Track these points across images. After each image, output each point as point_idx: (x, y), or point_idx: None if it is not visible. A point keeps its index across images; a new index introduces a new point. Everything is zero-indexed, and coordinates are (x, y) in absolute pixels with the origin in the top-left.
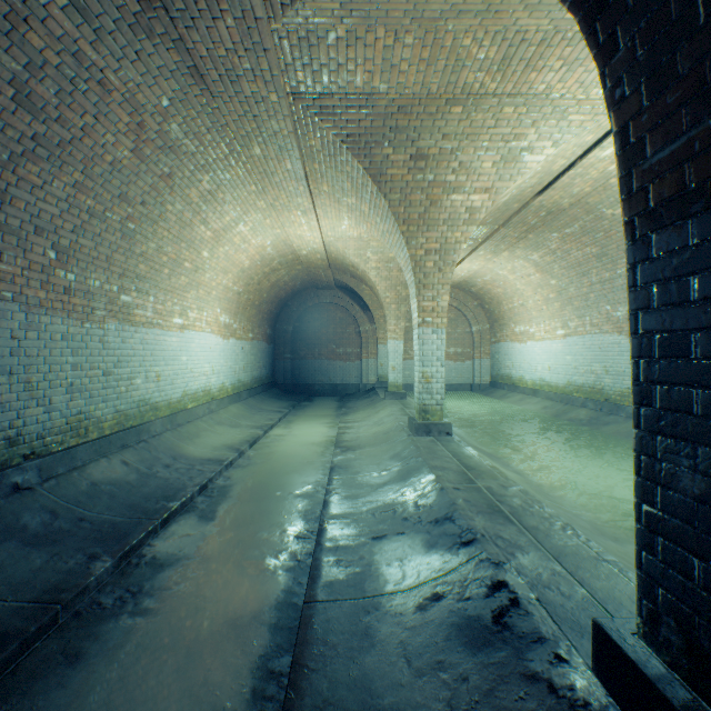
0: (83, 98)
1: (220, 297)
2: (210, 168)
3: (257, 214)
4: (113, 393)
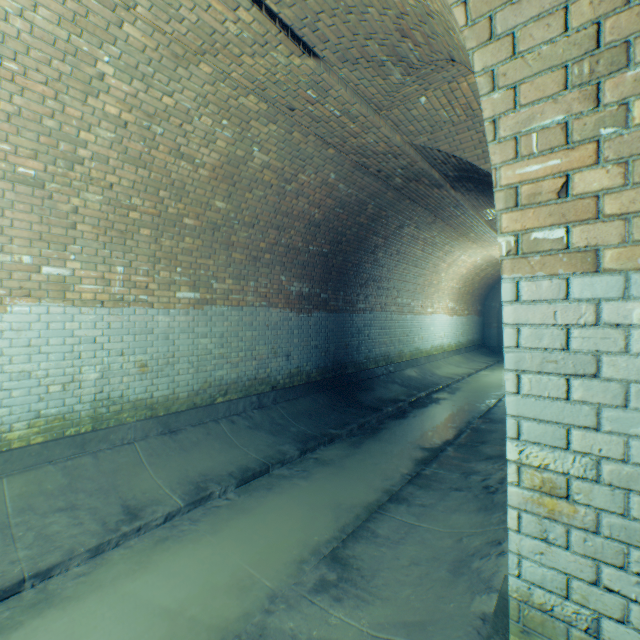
0: (411, 245)
1: (448, 293)
2: (448, 243)
3: (471, 250)
4: (408, 344)
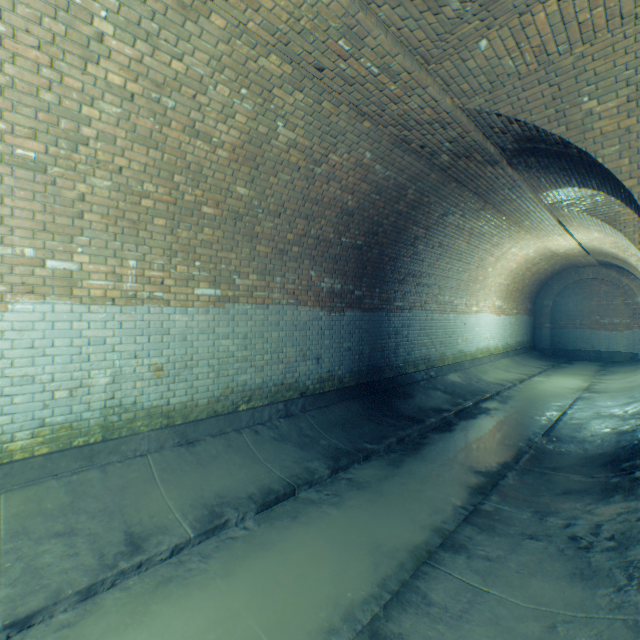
0: (455, 236)
1: (495, 290)
2: (498, 234)
3: (523, 241)
4: (451, 346)
